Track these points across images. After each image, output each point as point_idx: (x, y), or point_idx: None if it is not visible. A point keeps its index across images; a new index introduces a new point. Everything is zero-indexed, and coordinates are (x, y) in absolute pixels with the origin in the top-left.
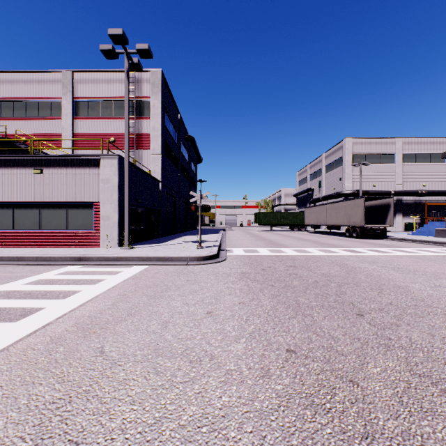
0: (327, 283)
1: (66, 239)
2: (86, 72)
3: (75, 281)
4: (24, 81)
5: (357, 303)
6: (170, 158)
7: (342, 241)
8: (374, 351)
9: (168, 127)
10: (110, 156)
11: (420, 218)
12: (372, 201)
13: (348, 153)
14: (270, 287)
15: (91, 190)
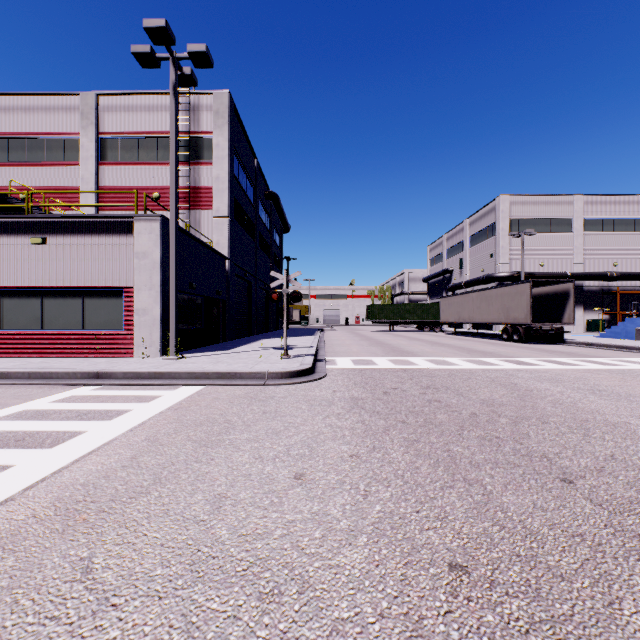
0: (493, 418)
1: (81, 344)
2: (117, 94)
3: (80, 414)
4: (25, 108)
5: (554, 456)
6: (242, 224)
7: (498, 347)
8: (622, 568)
9: (240, 177)
10: (148, 217)
11: (609, 313)
12: (541, 288)
13: (504, 218)
14: (400, 425)
15: (120, 269)
